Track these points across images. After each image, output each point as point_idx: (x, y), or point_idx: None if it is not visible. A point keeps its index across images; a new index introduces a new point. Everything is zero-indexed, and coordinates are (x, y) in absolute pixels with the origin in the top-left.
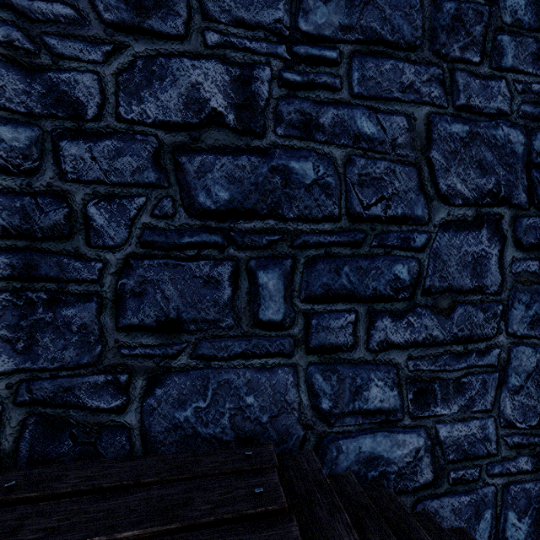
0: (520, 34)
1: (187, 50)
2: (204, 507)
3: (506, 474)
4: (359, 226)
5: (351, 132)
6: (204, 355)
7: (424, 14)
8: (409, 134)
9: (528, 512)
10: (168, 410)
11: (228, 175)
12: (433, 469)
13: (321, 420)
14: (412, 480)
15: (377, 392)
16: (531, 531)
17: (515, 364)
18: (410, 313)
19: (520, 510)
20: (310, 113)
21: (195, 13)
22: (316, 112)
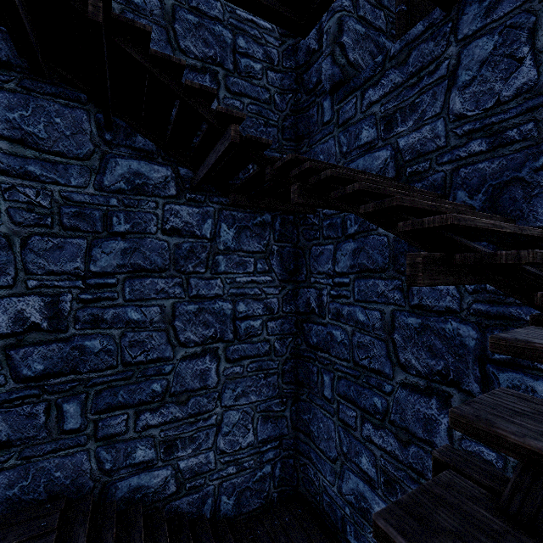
0: (229, 254)
1: (15, 292)
2: (12, 538)
3: (221, 477)
4: (130, 368)
5: (125, 319)
6: (27, 456)
7: (171, 252)
8: (161, 315)
9: (234, 494)
10: (2, 491)
11: (43, 356)
12: (176, 485)
13: (105, 475)
14: (163, 493)
15: (141, 453)
16: (235, 503)
17: (226, 420)
18: (162, 407)
19: (229, 494)
20: (98, 314)
21: (20, 271)
22: (102, 313)
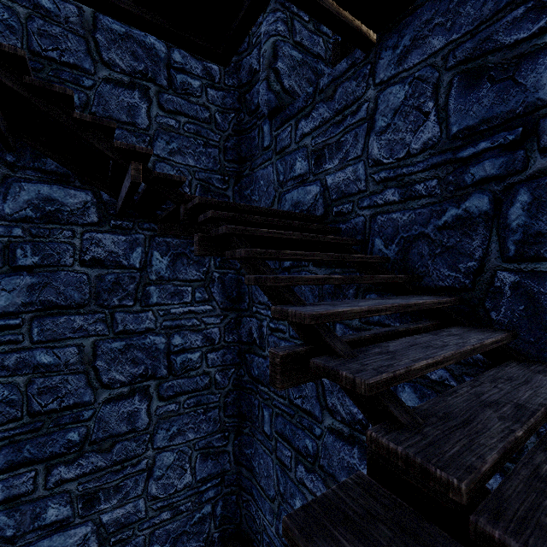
0: (162, 284)
1: None
2: None
3: (153, 526)
4: (39, 418)
5: (32, 364)
6: None
7: (91, 285)
8: (79, 356)
9: (168, 541)
10: None
11: None
12: (98, 541)
13: (7, 543)
14: None
15: (54, 512)
16: None
17: (159, 463)
18: (80, 458)
19: (162, 541)
20: None
21: None
22: (2, 359)
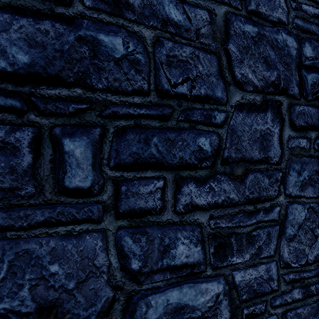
0: None
1: None
2: None
3: (284, 304)
4: (167, 102)
5: (159, 16)
6: None
7: None
8: (211, 27)
9: None
10: None
11: (28, 38)
12: (230, 309)
13: (131, 280)
14: None
15: (183, 249)
16: None
17: (291, 218)
18: (211, 179)
19: None
20: None
21: None
22: None
